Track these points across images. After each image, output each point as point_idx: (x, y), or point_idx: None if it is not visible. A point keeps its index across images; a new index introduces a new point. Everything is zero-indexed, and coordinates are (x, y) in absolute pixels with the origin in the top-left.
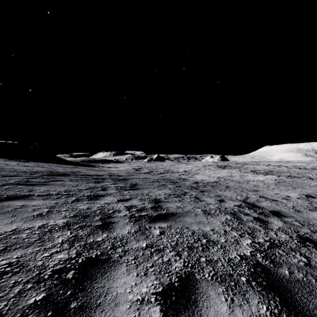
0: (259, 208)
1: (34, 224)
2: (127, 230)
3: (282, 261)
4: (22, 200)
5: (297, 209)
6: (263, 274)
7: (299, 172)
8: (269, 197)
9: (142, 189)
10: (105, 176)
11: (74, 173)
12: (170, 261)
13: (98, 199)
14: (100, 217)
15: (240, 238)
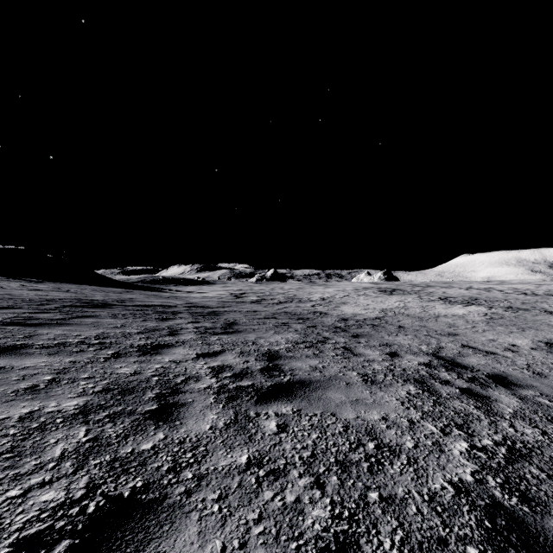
0: (465, 368)
1: (12, 410)
2: (209, 422)
3: (544, 496)
4: (4, 357)
5: (537, 370)
6: (514, 535)
7: (525, 301)
8: (479, 347)
9: (246, 333)
10: (178, 308)
11: (122, 302)
12: (301, 504)
13: (159, 353)
14: (156, 391)
15: (445, 439)
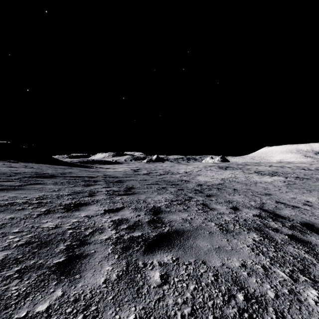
0: (284, 218)
1: None
2: (104, 275)
3: None
4: None
5: None
6: None
7: (305, 173)
8: (287, 202)
9: (139, 194)
10: (98, 178)
11: (63, 174)
12: None
13: (78, 209)
14: (68, 243)
15: (297, 286)
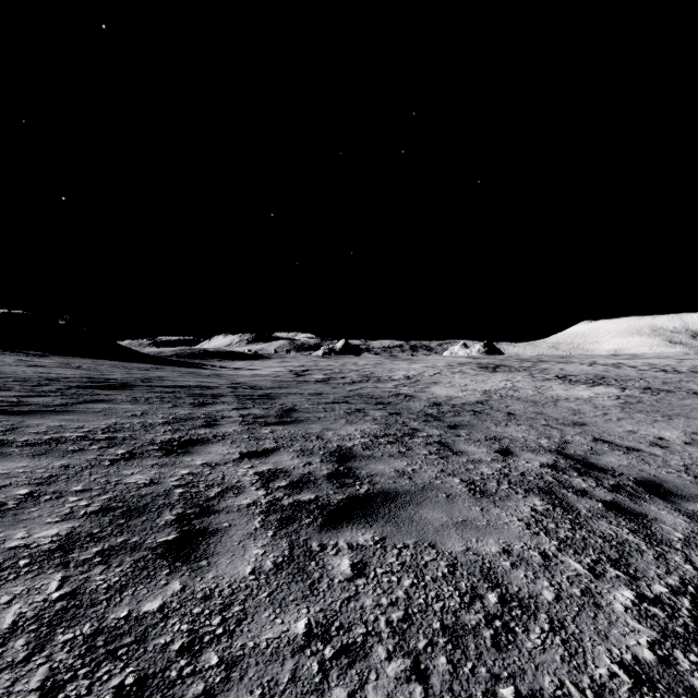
0: (604, 472)
1: None
2: (251, 561)
3: None
4: None
5: None
6: None
7: (666, 380)
8: (616, 441)
9: (308, 423)
10: (221, 389)
11: (147, 381)
12: None
13: (189, 452)
14: (178, 511)
15: (598, 584)
